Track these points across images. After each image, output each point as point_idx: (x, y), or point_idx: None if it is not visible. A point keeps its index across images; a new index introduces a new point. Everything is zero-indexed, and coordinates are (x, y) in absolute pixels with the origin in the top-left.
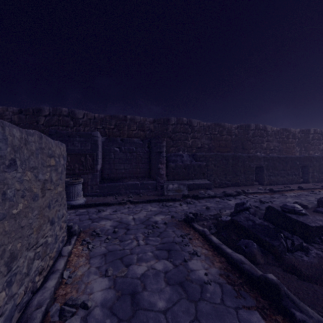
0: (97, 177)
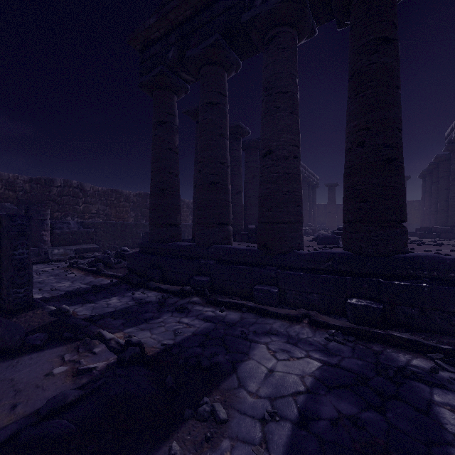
0: None
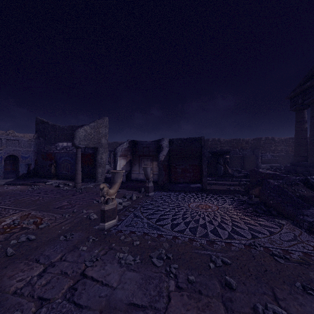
0: None
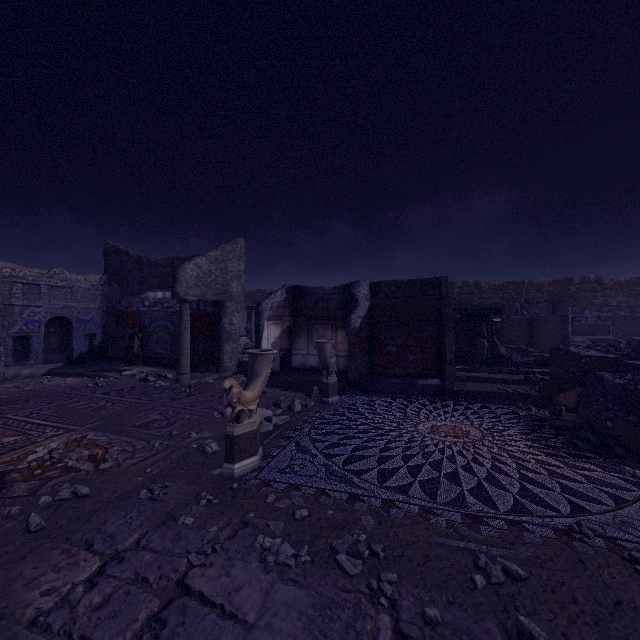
0: None
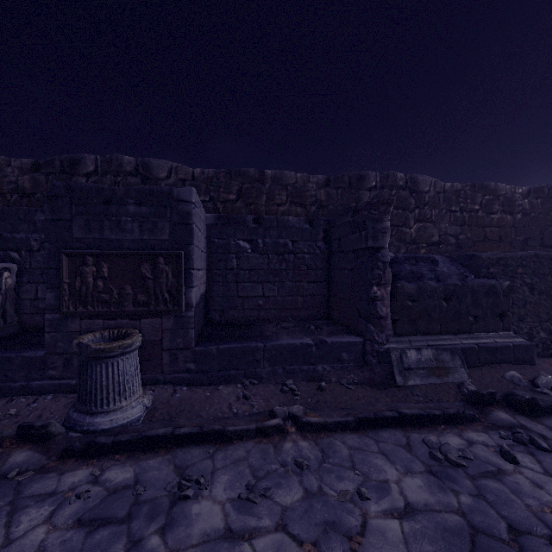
0: (188, 326)
